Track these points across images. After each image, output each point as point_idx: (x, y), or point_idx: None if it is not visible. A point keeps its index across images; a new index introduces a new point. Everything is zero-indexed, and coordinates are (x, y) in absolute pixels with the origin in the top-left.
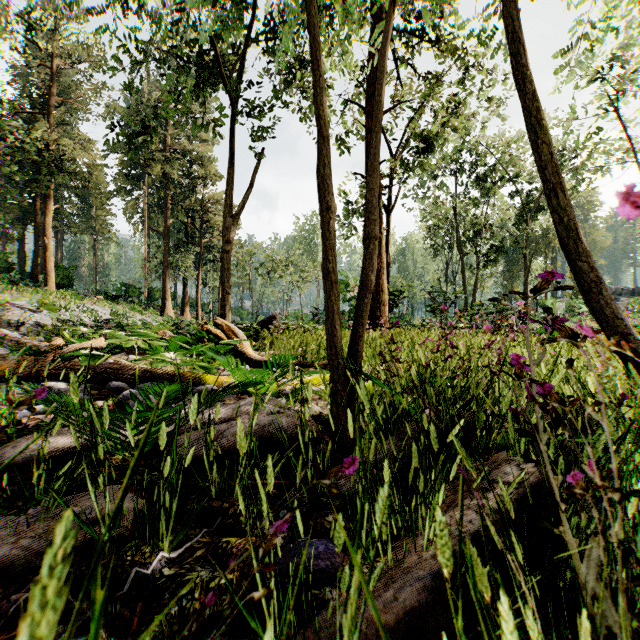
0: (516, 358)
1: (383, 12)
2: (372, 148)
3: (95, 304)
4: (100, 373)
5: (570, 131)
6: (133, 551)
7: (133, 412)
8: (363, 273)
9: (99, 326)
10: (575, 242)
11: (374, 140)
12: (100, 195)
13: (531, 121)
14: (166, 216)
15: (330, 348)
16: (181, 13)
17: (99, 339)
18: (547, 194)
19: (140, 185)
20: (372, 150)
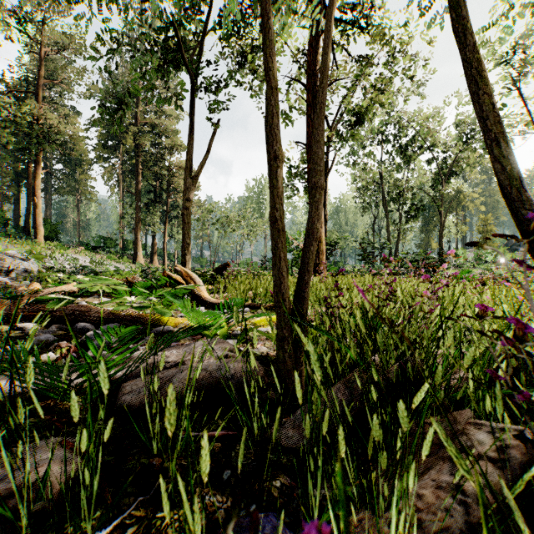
0: (483, 309)
1: (321, 2)
2: (317, 101)
3: (77, 253)
4: (69, 315)
5: None
6: (54, 530)
7: (65, 367)
8: (309, 221)
9: (75, 272)
10: (518, 190)
11: (319, 94)
12: (83, 162)
13: (472, 74)
14: (138, 179)
15: (277, 295)
16: (147, 1)
17: (72, 284)
18: (488, 144)
19: (116, 154)
20: (317, 103)
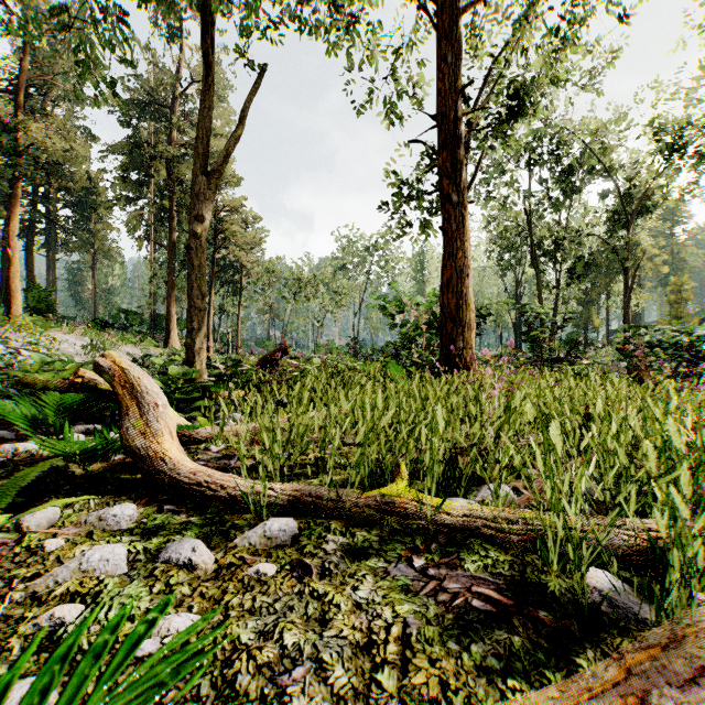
0: None
1: None
2: None
3: (72, 333)
4: None
5: (696, 99)
6: None
7: None
8: None
9: None
10: None
11: None
12: (100, 206)
13: None
14: (171, 226)
15: None
16: None
17: None
18: None
19: (143, 192)
20: None
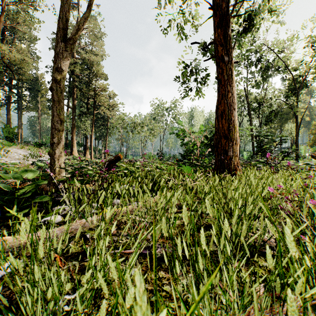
0: None
1: None
2: None
3: (22, 148)
4: None
5: None
6: None
7: None
8: None
9: None
10: None
11: None
12: (42, 90)
13: None
14: (73, 98)
15: None
16: None
17: None
18: None
19: None
20: None
